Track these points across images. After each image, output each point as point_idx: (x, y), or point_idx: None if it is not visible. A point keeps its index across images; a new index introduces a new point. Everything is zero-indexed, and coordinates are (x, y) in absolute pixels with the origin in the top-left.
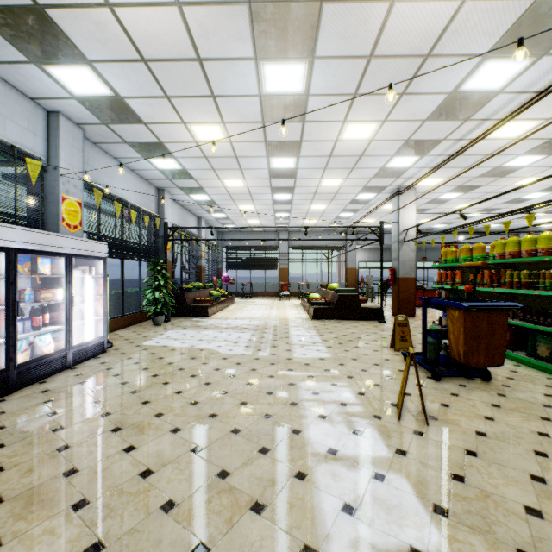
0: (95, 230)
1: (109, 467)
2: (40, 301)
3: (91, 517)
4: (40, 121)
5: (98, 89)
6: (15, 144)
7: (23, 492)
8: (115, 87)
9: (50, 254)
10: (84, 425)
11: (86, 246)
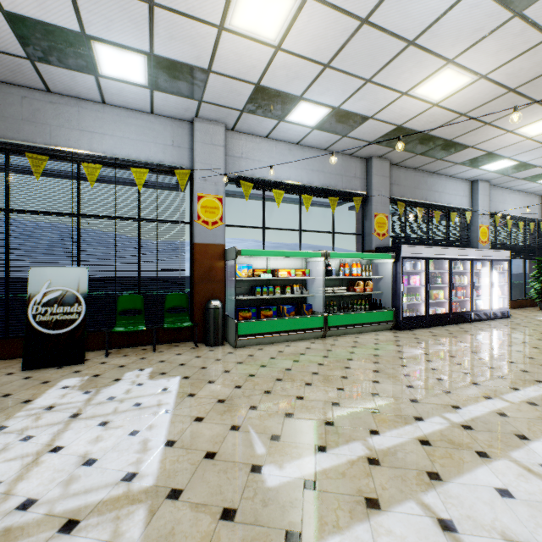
0: (494, 242)
1: (541, 345)
2: (479, 283)
3: (541, 350)
4: (467, 188)
5: (508, 164)
6: (460, 207)
7: (509, 341)
8: (520, 160)
9: (483, 260)
10: (520, 336)
11: (498, 254)
